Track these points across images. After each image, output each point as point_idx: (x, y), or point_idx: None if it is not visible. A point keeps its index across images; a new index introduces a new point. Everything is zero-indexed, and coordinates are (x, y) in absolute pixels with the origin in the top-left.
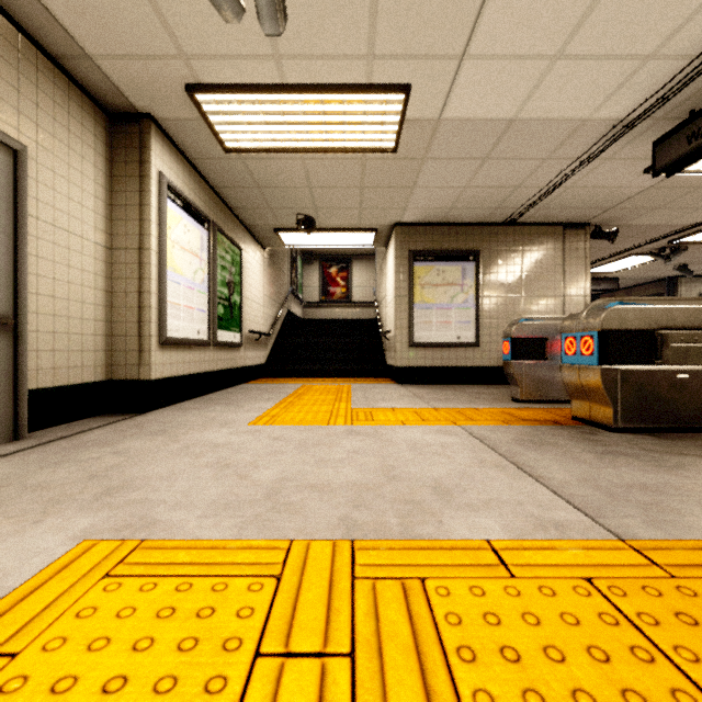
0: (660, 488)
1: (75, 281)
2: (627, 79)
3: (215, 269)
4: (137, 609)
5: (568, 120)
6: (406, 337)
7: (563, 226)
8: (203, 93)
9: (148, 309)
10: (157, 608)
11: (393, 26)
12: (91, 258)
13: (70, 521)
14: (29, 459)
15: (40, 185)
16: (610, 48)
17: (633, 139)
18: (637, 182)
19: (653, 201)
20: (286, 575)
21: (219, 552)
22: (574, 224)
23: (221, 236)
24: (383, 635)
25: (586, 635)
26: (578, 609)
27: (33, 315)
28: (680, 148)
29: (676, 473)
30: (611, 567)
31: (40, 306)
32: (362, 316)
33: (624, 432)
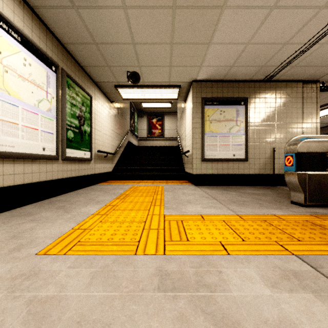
0: None
1: None
2: None
3: (64, 103)
4: None
5: None
6: (200, 154)
7: (302, 82)
8: None
9: None
10: None
11: None
12: None
13: None
14: None
15: None
16: None
17: None
18: None
19: None
20: None
21: None
22: (309, 81)
23: (71, 81)
24: None
25: None
26: None
27: None
28: None
29: None
30: None
31: None
32: (170, 145)
33: None
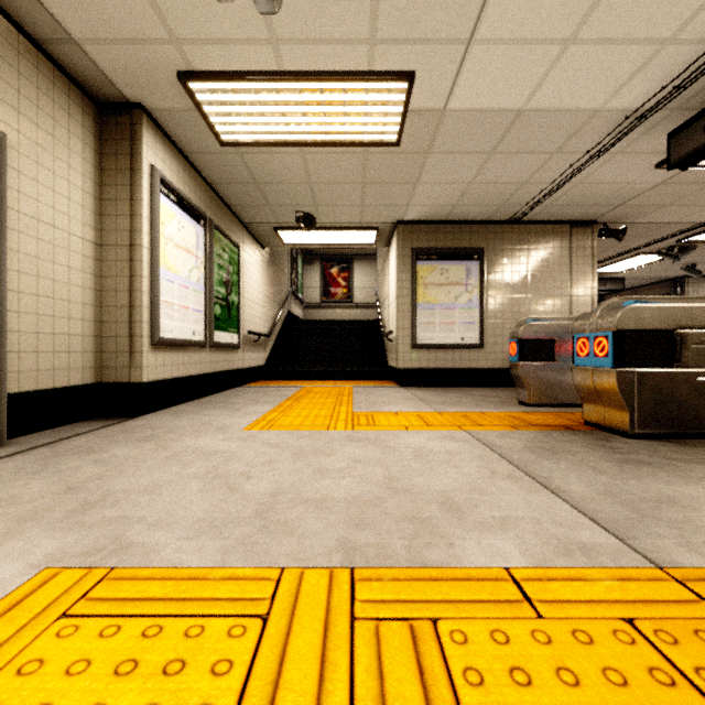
0: (692, 503)
1: (61, 278)
2: (643, 66)
3: (212, 267)
4: (92, 662)
5: (579, 110)
6: (409, 338)
7: (570, 224)
8: (196, 81)
9: (139, 309)
10: (116, 660)
11: (396, 7)
12: (79, 254)
13: (34, 544)
14: (4, 468)
15: (22, 177)
16: (626, 32)
17: (646, 132)
18: (648, 178)
19: (663, 198)
20: (274, 614)
21: (199, 583)
22: (581, 222)
23: (217, 234)
24: (388, 701)
25: (638, 701)
26: (623, 662)
27: (14, 314)
28: (696, 140)
29: (704, 485)
30: (653, 604)
31: (22, 305)
32: (364, 317)
33: (641, 438)
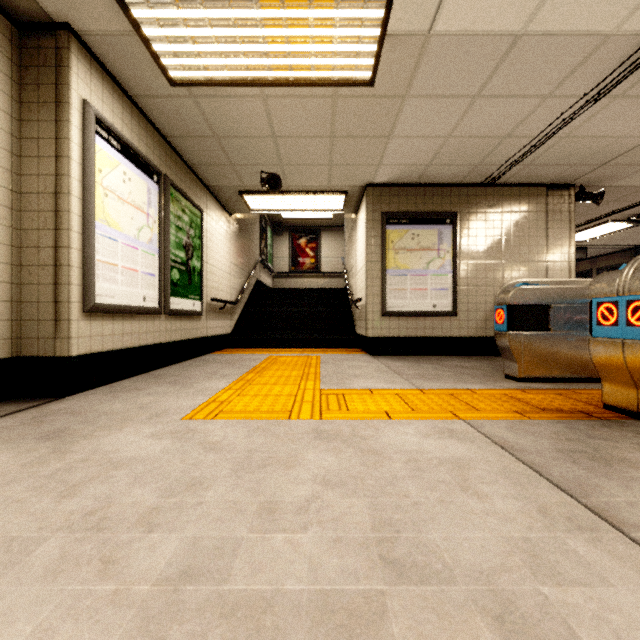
0: None
1: None
2: None
3: (168, 228)
4: None
5: (588, 35)
6: (378, 305)
7: (546, 187)
8: None
9: (66, 268)
10: None
11: None
12: None
13: None
14: None
15: None
16: None
17: None
18: None
19: None
20: None
21: None
22: (557, 184)
23: (175, 193)
24: None
25: None
26: None
27: None
28: None
29: None
30: None
31: None
32: (331, 286)
33: None
